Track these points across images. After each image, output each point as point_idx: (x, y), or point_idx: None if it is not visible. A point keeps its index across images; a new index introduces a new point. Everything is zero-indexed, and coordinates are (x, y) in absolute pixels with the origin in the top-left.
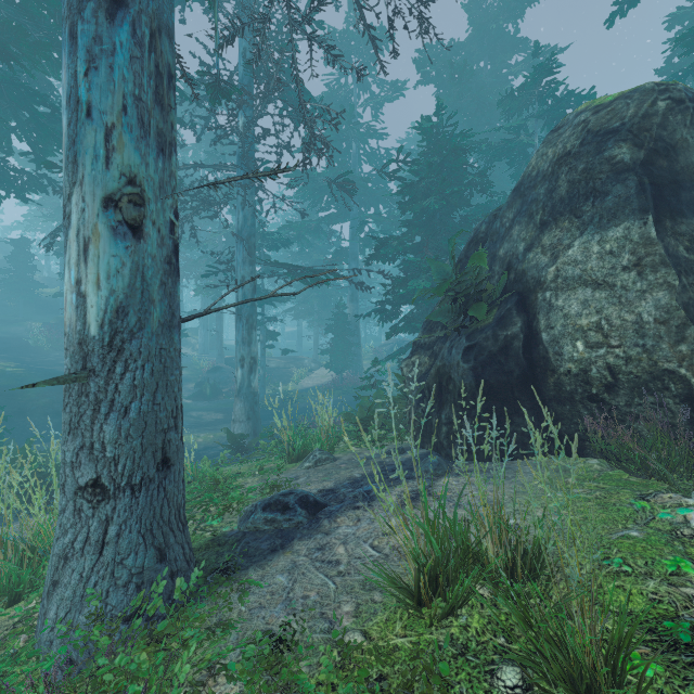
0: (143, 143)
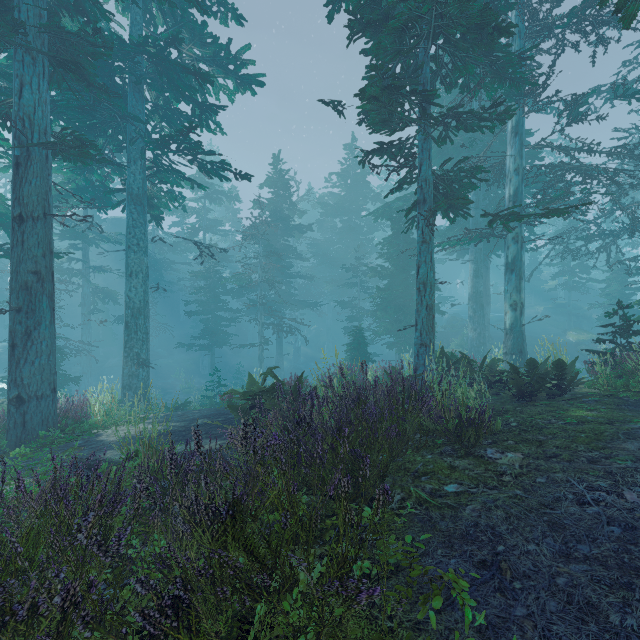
0: (515, 294)
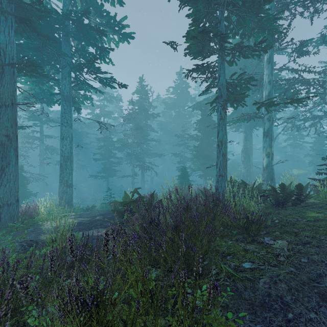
0: (268, 148)
